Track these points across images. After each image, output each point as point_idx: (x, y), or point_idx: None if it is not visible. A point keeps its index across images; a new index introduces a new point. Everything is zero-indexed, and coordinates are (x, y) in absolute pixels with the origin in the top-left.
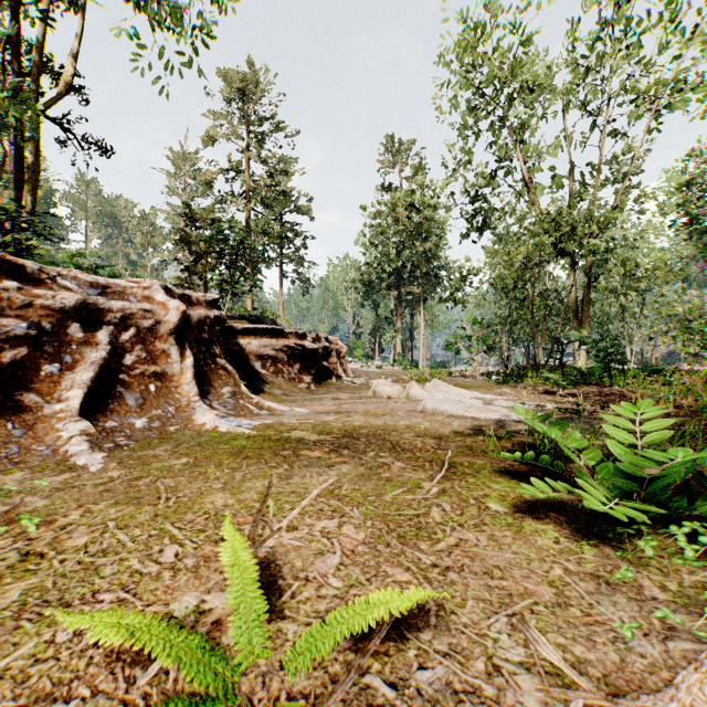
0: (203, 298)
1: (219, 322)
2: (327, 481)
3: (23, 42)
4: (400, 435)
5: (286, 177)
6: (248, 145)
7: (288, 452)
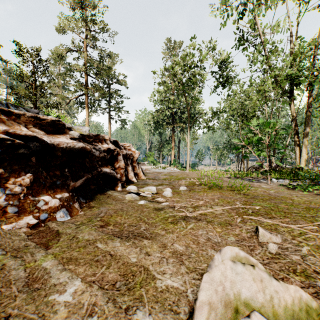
0: None
1: None
2: None
3: None
4: None
5: (111, 63)
6: (85, 36)
7: None
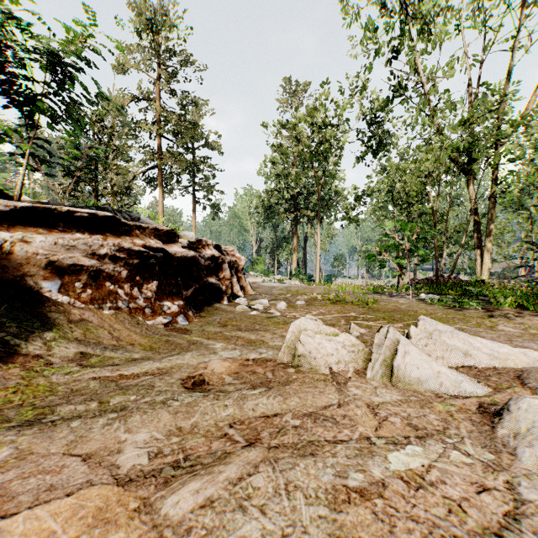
0: None
1: None
2: None
3: None
4: None
5: (197, 115)
6: (159, 78)
7: None
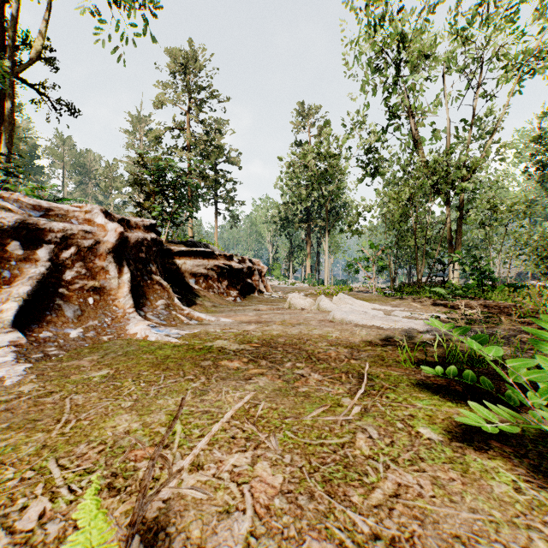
0: (141, 223)
1: (155, 243)
2: (243, 397)
3: (4, 19)
4: (314, 344)
5: (220, 134)
6: (189, 108)
7: (208, 362)
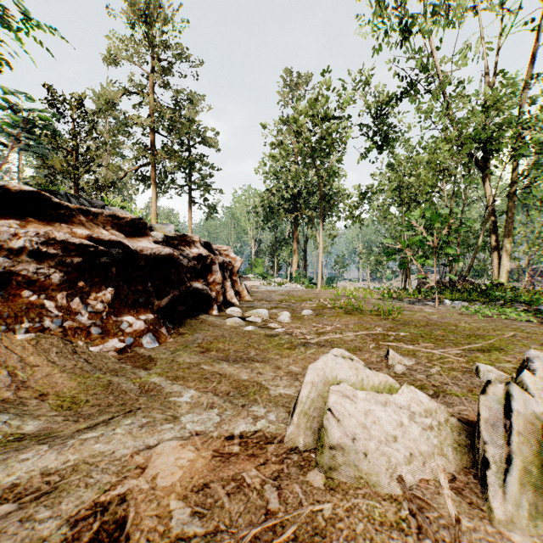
0: None
1: None
2: None
3: None
4: None
5: (194, 111)
6: (152, 69)
7: None
